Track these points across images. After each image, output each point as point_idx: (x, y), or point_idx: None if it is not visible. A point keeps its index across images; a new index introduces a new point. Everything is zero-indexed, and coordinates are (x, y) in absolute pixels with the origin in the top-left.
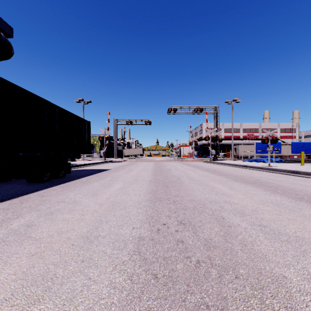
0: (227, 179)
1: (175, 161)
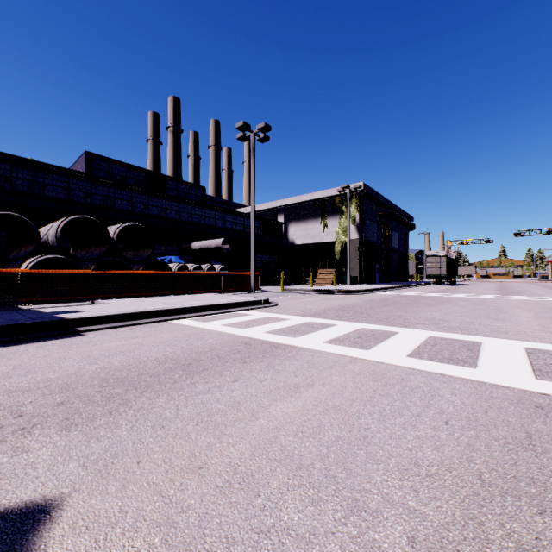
0: (535, 286)
1: (523, 282)
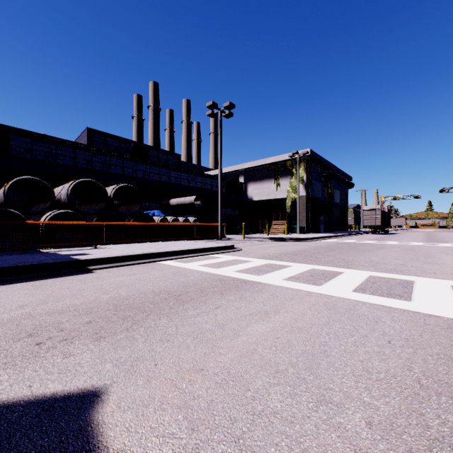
0: None
1: (448, 231)
